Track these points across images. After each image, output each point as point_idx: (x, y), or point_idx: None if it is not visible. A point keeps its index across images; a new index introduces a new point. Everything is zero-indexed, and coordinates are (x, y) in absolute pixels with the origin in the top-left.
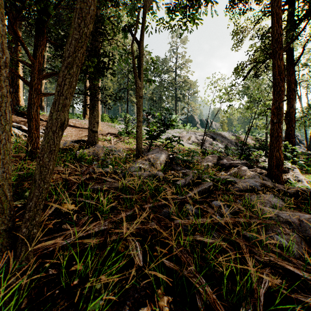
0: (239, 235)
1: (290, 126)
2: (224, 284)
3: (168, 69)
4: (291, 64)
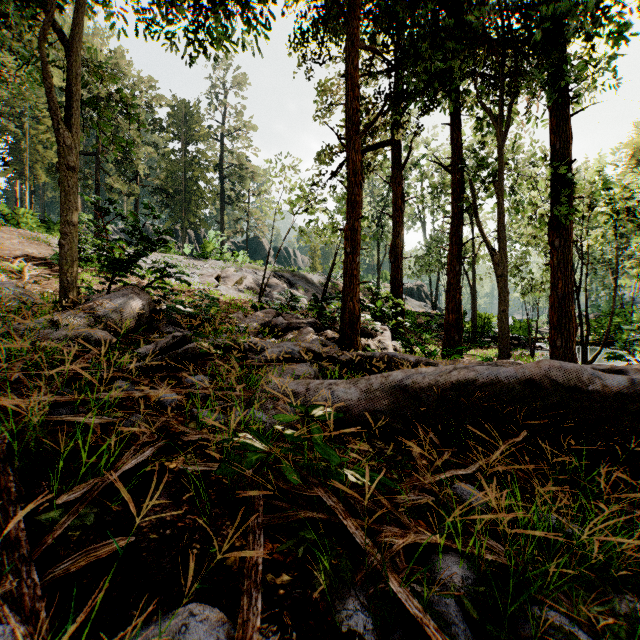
0: (191, 417)
1: (397, 267)
2: (78, 476)
3: (205, 131)
4: (399, 167)
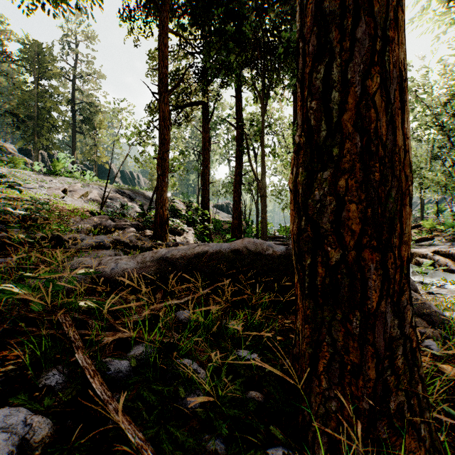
0: None
1: (205, 188)
2: None
3: (57, 71)
4: (207, 120)
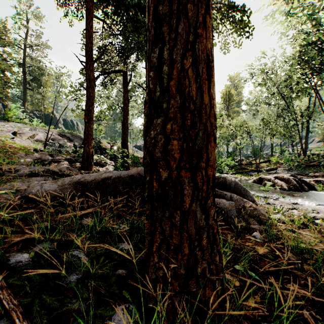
0: None
1: (125, 133)
2: None
3: (10, 40)
4: (126, 84)
